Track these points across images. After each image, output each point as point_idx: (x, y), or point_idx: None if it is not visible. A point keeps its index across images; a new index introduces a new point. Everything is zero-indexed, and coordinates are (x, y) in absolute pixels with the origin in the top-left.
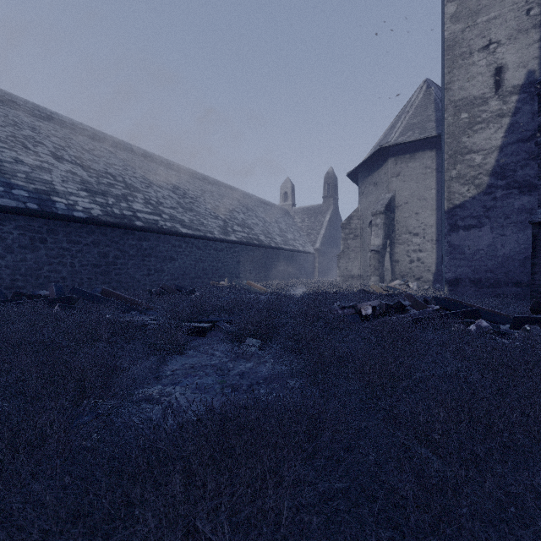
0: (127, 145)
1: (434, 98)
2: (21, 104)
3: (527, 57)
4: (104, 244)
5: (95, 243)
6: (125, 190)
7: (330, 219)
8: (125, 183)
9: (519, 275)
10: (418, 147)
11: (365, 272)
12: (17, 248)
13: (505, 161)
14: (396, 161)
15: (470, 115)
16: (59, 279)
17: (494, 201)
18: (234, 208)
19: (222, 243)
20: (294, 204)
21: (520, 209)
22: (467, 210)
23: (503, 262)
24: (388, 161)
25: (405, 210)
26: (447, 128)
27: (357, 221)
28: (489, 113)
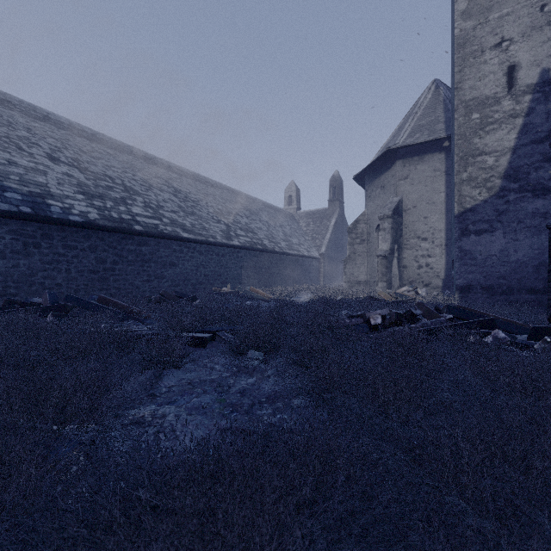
0: (126, 147)
1: (443, 99)
2: (16, 104)
3: (541, 55)
4: (101, 249)
5: (92, 248)
6: (124, 193)
7: (335, 223)
8: (124, 185)
9: (533, 281)
10: (426, 149)
11: (372, 278)
12: (9, 253)
13: (519, 163)
14: (403, 164)
15: (481, 115)
16: (54, 286)
17: (506, 205)
18: (237, 212)
19: (225, 248)
20: (299, 208)
21: (534, 213)
22: (478, 214)
23: (516, 268)
24: (396, 164)
25: (413, 213)
26: (458, 128)
27: (363, 226)
28: (501, 113)
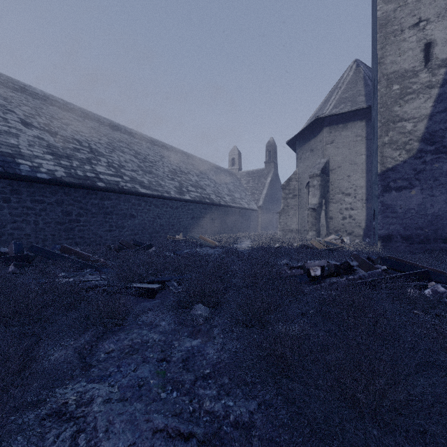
0: (94, 116)
1: (363, 75)
2: None
3: None
4: (67, 203)
5: (59, 202)
6: (90, 154)
7: (271, 181)
8: (90, 148)
9: None
10: (349, 118)
11: (302, 227)
12: None
13: (434, 128)
14: (330, 130)
15: (401, 86)
16: (23, 236)
17: (423, 165)
18: (189, 171)
19: (178, 202)
20: (240, 169)
21: None
22: (398, 172)
23: (432, 220)
24: (323, 130)
25: (338, 173)
26: (380, 98)
27: (295, 183)
28: (419, 85)
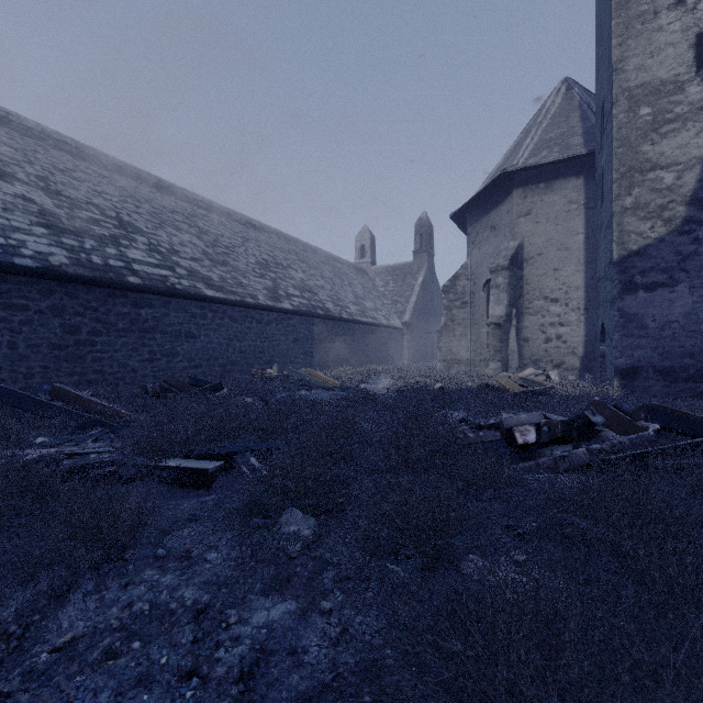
0: (130, 169)
1: (579, 103)
2: None
3: None
4: (72, 312)
5: (56, 310)
6: (117, 230)
7: (423, 282)
8: (119, 219)
9: None
10: (557, 172)
11: (477, 355)
12: None
13: None
14: (524, 194)
15: (655, 109)
16: None
17: (694, 245)
18: (290, 264)
19: (270, 313)
20: (374, 262)
21: None
22: (650, 258)
23: None
24: (513, 194)
25: (538, 264)
26: (617, 131)
27: (465, 283)
28: (686, 106)
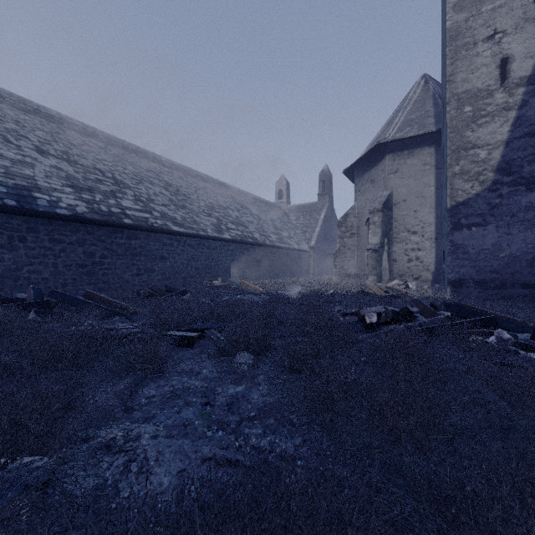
0: (118, 141)
1: (433, 93)
2: (6, 96)
3: None
4: (90, 243)
5: (80, 242)
6: (114, 186)
7: (325, 217)
8: (114, 179)
9: (526, 276)
10: (416, 143)
11: (362, 271)
12: None
13: (512, 156)
14: (393, 158)
15: (474, 108)
16: (40, 280)
17: (499, 198)
18: (228, 205)
19: (216, 242)
20: (289, 202)
21: (527, 206)
22: (470, 207)
23: (509, 262)
24: (386, 158)
25: (403, 207)
26: (450, 121)
27: (353, 219)
28: (494, 106)
